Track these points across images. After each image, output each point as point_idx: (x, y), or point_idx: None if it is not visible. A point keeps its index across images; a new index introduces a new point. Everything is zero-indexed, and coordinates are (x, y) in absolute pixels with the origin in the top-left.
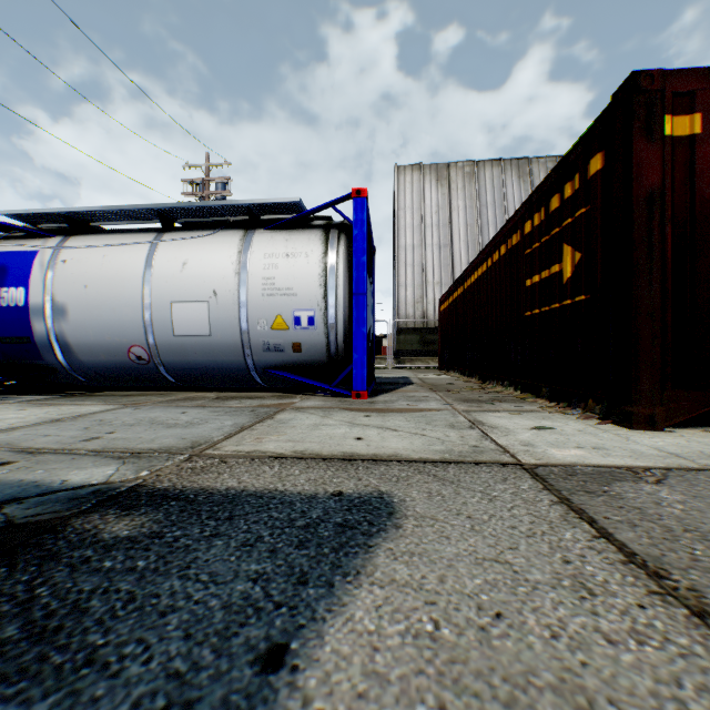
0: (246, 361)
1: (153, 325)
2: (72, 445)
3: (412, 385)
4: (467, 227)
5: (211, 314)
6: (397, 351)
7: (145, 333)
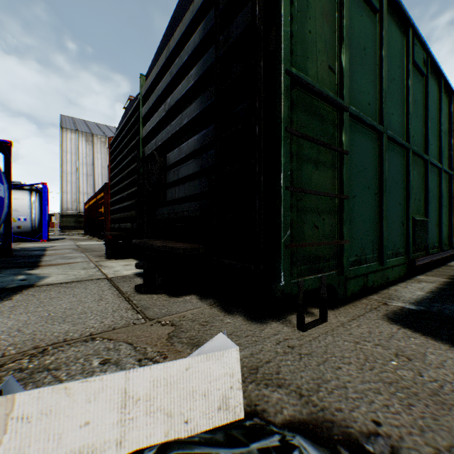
0: None
1: None
2: None
3: (65, 239)
4: (103, 168)
5: None
6: (62, 226)
7: None
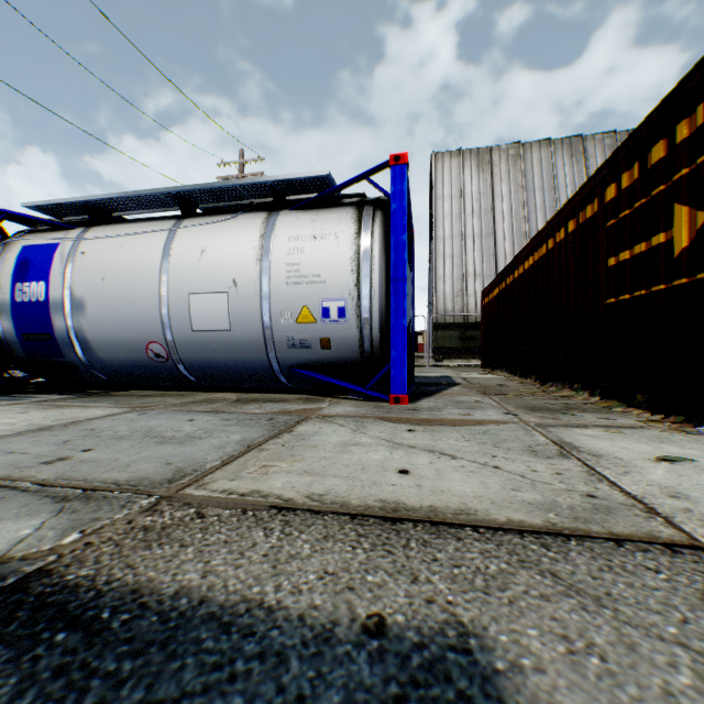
0: (269, 358)
1: (170, 319)
2: (24, 470)
3: (457, 386)
4: (512, 214)
5: (230, 306)
6: (435, 347)
7: (163, 328)
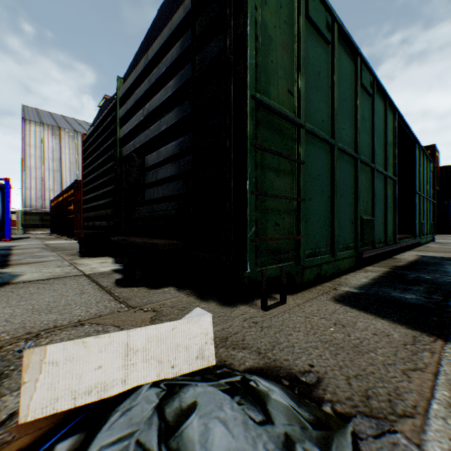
0: None
1: None
2: None
3: (31, 238)
4: (71, 164)
5: None
6: (25, 224)
7: None
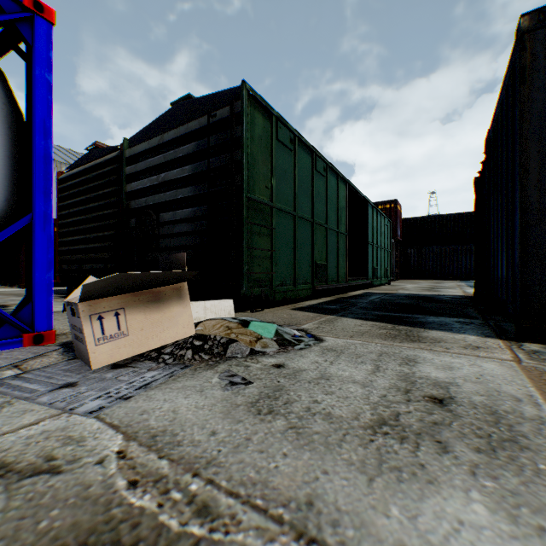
0: None
1: None
2: None
3: None
4: None
5: None
6: None
7: None
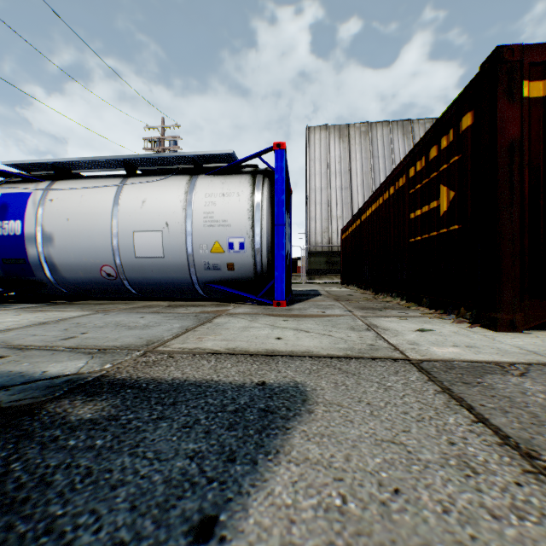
0: (191, 277)
1: (119, 249)
2: (53, 343)
3: (320, 296)
4: (363, 174)
5: (164, 241)
6: (309, 269)
7: (113, 255)
